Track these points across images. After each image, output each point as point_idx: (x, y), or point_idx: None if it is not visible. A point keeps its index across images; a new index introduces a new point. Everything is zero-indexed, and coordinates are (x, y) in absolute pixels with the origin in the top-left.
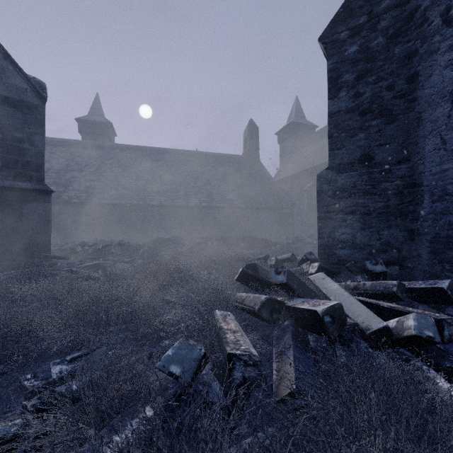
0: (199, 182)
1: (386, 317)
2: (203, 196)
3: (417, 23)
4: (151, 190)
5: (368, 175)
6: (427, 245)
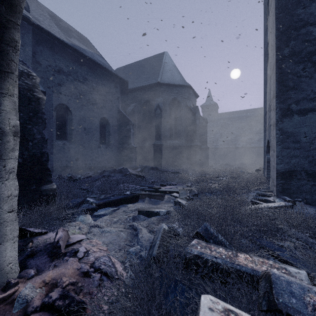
0: None
1: None
2: None
3: None
4: (238, 140)
5: None
6: None
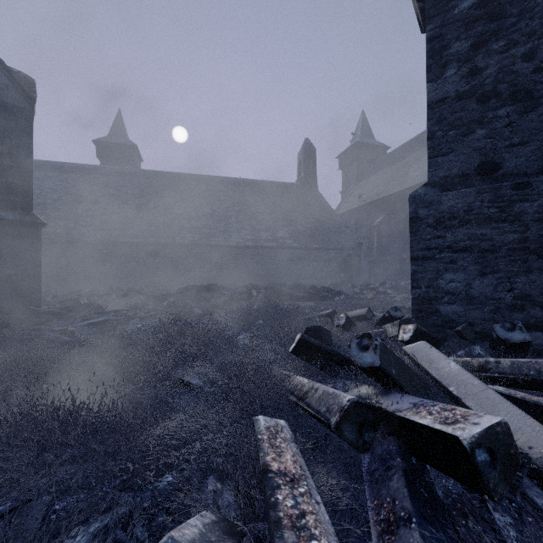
0: (242, 216)
1: None
2: (247, 233)
3: None
4: (182, 226)
5: (492, 192)
6: None
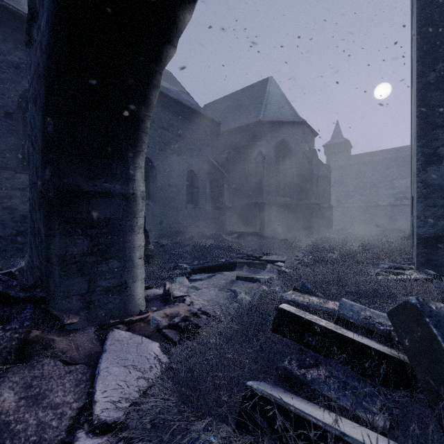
0: None
1: None
2: None
3: None
4: (382, 194)
5: None
6: None
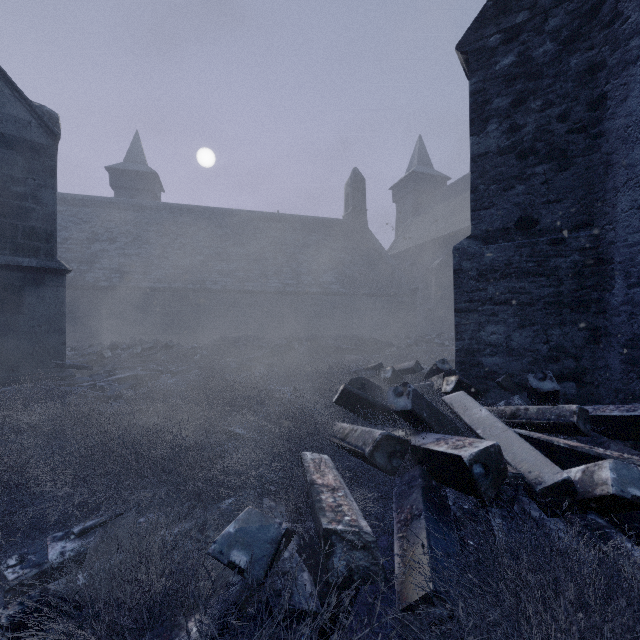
0: (281, 257)
1: (562, 462)
2: (287, 277)
3: (605, 20)
4: (212, 269)
5: (530, 246)
6: (620, 352)
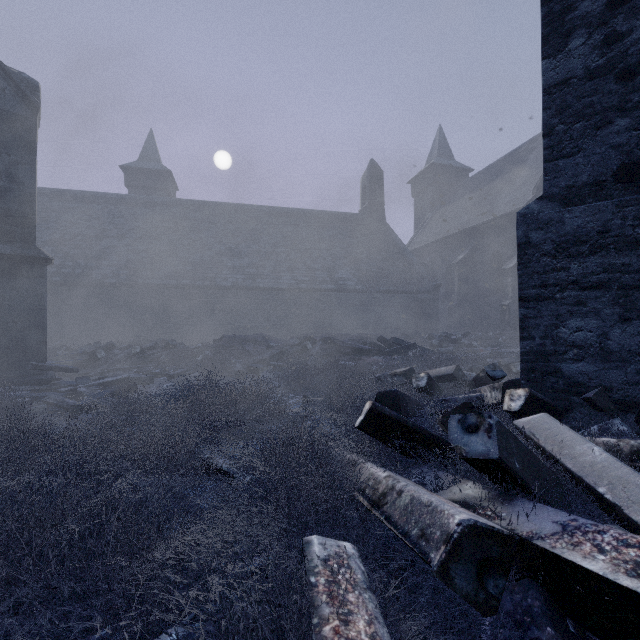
0: (294, 253)
1: None
2: (300, 273)
3: None
4: (223, 265)
5: (639, 204)
6: None
